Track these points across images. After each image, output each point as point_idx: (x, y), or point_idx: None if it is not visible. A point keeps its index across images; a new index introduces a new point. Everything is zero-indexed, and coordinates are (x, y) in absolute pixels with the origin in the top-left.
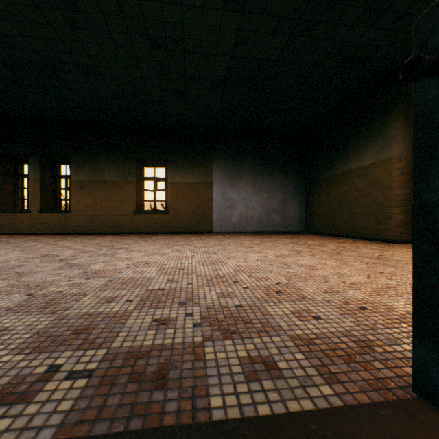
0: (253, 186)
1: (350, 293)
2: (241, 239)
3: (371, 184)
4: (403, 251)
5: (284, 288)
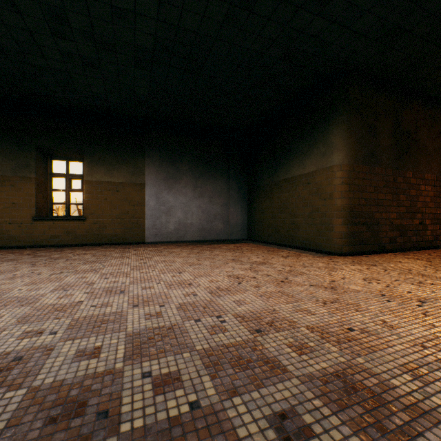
0: (193, 189)
1: (335, 438)
2: (175, 255)
3: (313, 193)
4: (351, 270)
5: (202, 435)
